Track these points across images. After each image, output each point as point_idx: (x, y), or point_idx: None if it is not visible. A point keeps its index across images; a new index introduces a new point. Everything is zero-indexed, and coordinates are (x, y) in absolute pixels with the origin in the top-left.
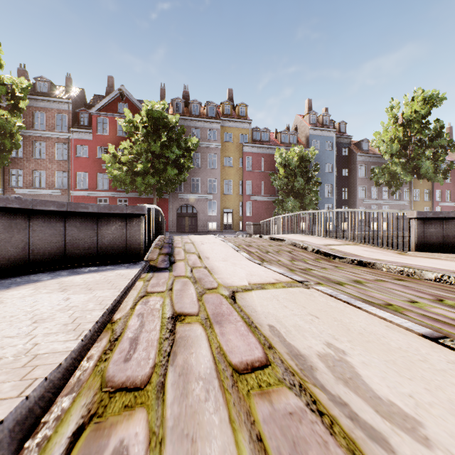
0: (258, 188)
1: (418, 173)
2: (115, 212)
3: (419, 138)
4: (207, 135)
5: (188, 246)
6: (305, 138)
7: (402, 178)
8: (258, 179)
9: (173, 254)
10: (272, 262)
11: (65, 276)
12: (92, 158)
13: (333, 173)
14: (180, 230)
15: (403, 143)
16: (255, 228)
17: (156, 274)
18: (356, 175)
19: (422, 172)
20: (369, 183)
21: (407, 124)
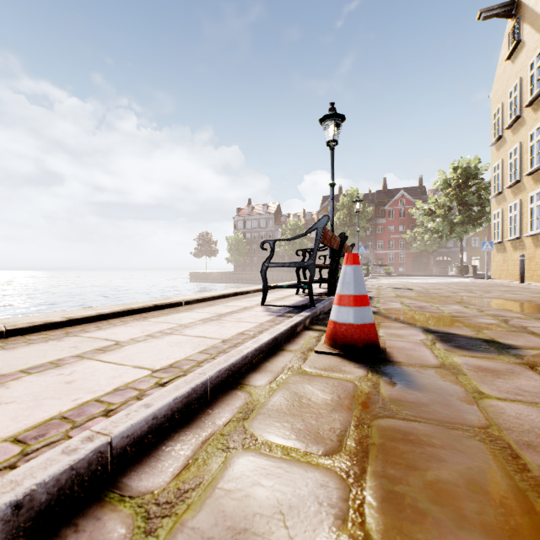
0: None
1: None
2: None
3: None
4: None
5: None
6: None
7: None
8: None
9: None
10: None
11: None
12: (385, 233)
13: None
14: None
15: None
16: None
17: None
18: None
19: None
20: None
21: None
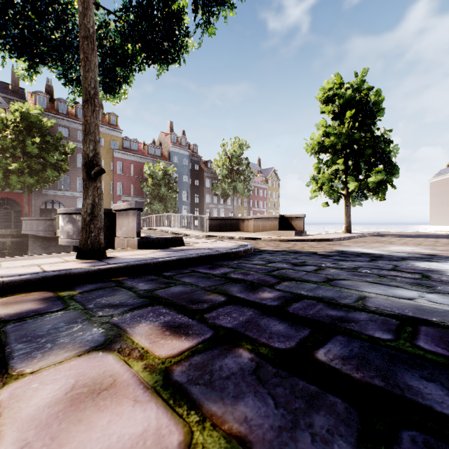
0: (128, 189)
1: (236, 190)
2: None
3: (238, 168)
4: (77, 136)
5: None
6: (168, 152)
7: (228, 192)
8: (128, 182)
9: None
10: None
11: None
12: None
13: (189, 182)
14: None
15: (229, 169)
16: None
17: None
18: (204, 186)
19: (238, 190)
20: (212, 192)
21: (231, 157)
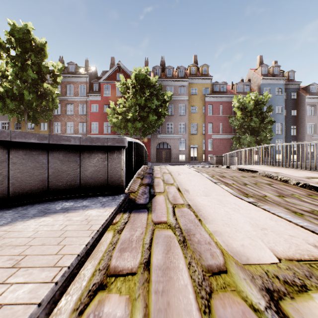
0: (217, 128)
1: None
2: (96, 144)
3: None
4: (178, 91)
5: (166, 176)
6: (257, 87)
7: None
8: (217, 121)
9: (152, 185)
10: (259, 198)
11: (27, 218)
12: (101, 113)
13: (283, 113)
14: (159, 161)
15: None
16: (217, 159)
17: (133, 215)
18: (305, 115)
19: None
20: (317, 121)
21: None
